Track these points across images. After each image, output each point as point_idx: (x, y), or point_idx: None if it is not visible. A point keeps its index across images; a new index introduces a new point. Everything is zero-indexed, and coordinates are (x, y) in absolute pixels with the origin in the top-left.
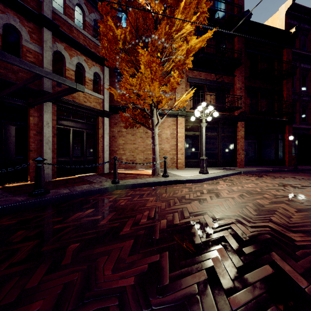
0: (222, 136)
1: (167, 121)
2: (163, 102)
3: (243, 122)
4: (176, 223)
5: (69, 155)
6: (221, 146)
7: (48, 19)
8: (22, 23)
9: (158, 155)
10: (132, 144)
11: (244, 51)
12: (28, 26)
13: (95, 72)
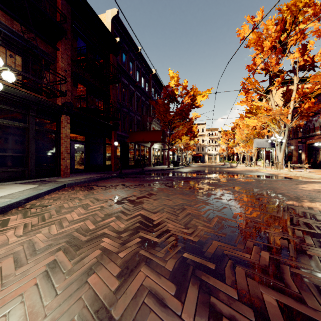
0: (36, 131)
1: None
2: None
3: (69, 117)
4: None
5: None
6: (33, 146)
7: None
8: None
9: None
10: None
11: (71, 25)
12: None
13: None
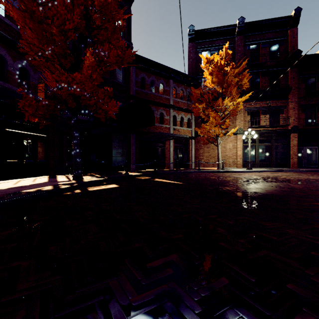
0: (275, 145)
1: (230, 138)
2: (220, 135)
3: (296, 134)
4: (216, 176)
5: (177, 159)
6: (274, 152)
7: (172, 105)
8: (164, 110)
9: (220, 159)
10: (207, 152)
11: (299, 77)
12: (165, 110)
13: (188, 117)
